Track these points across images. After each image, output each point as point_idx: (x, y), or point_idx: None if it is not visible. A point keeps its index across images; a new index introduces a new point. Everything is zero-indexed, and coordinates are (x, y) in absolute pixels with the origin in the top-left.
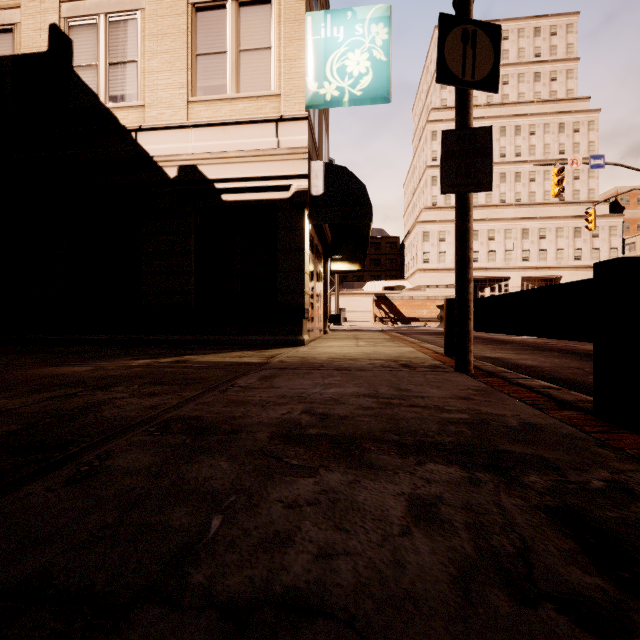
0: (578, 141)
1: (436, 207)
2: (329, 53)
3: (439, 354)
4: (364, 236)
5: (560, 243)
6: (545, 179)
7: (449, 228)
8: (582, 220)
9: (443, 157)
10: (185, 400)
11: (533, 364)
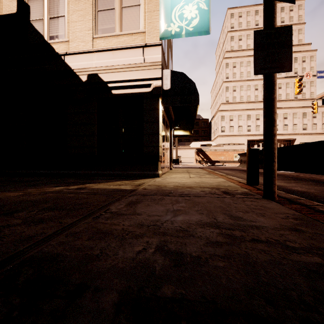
0: (305, 67)
1: (228, 103)
2: (173, 6)
3: (242, 183)
4: (192, 115)
5: (295, 121)
6: (287, 87)
7: (235, 114)
8: (307, 109)
9: (255, 49)
10: (60, 229)
11: (303, 190)
